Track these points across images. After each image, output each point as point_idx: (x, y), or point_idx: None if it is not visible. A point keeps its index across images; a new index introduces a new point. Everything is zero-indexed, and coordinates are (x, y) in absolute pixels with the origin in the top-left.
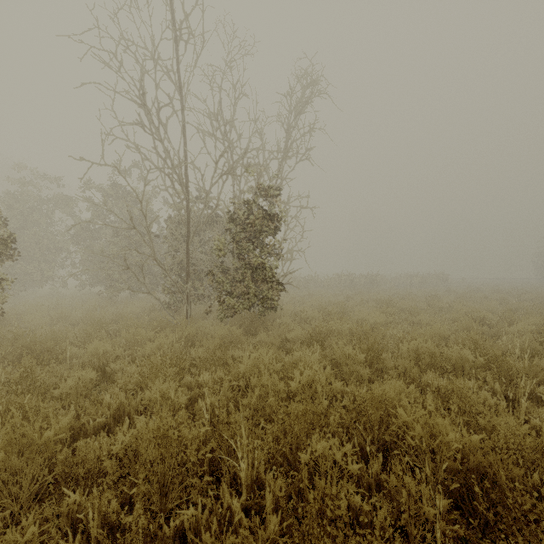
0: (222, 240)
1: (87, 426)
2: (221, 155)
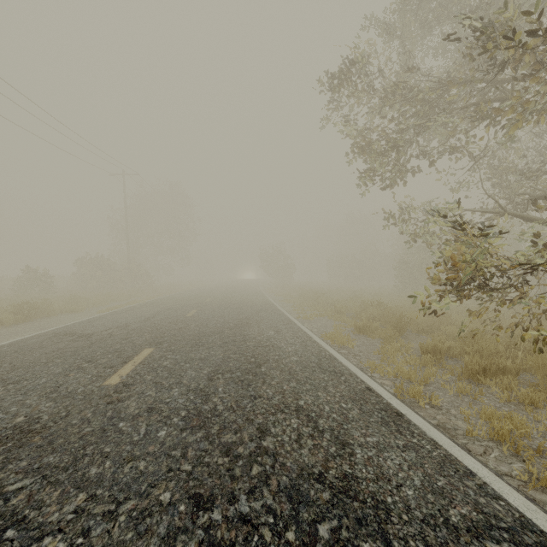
0: None
1: None
2: None
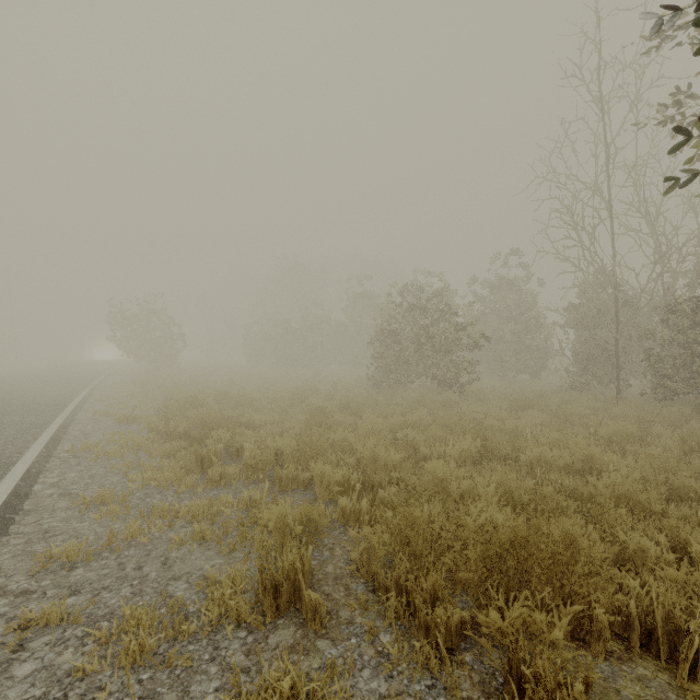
0: (665, 331)
1: (619, 439)
2: (661, 257)
